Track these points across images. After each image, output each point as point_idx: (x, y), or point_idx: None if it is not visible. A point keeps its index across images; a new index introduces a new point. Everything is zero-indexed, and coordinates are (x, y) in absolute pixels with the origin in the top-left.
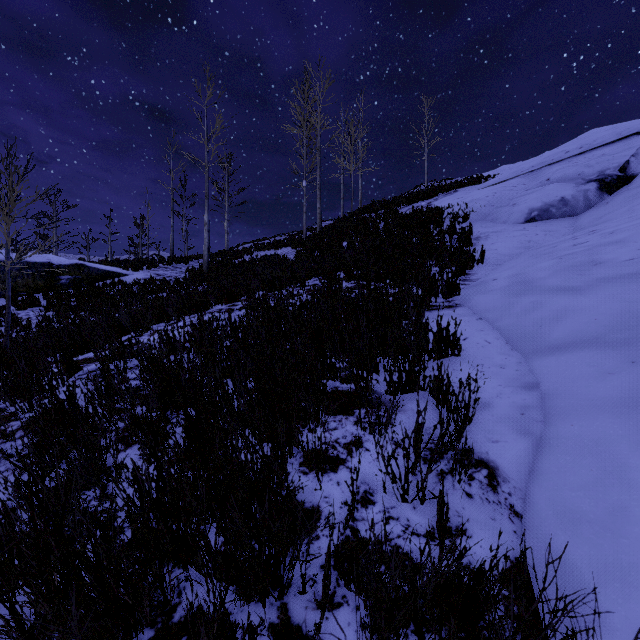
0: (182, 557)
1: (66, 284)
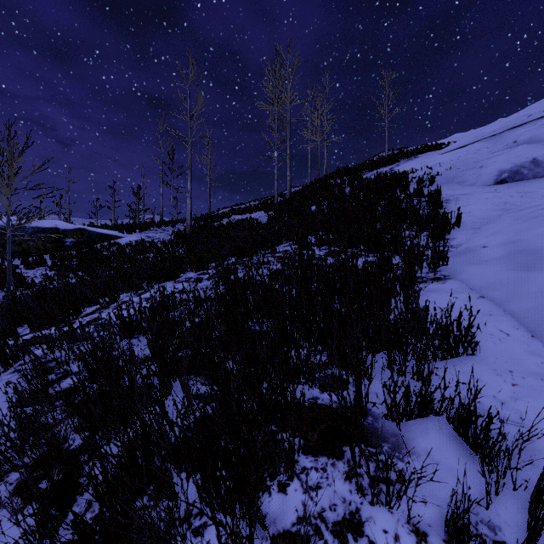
0: None
1: (70, 246)
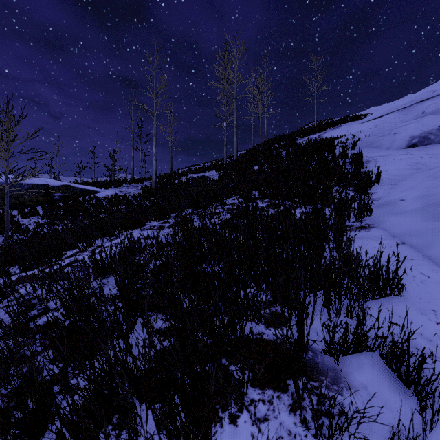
0: None
1: (58, 199)
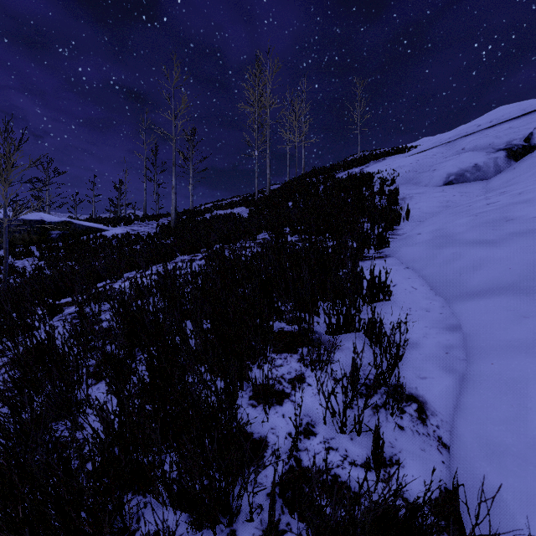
0: (141, 486)
1: (56, 238)
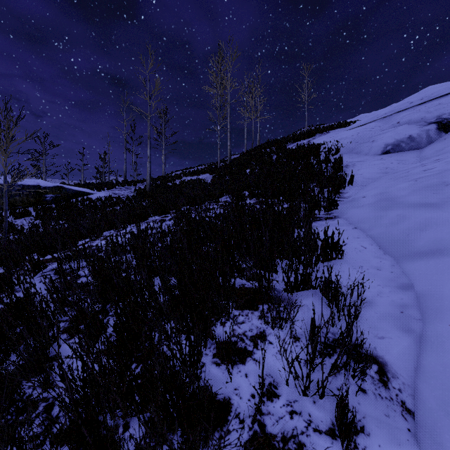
0: None
1: (50, 200)
